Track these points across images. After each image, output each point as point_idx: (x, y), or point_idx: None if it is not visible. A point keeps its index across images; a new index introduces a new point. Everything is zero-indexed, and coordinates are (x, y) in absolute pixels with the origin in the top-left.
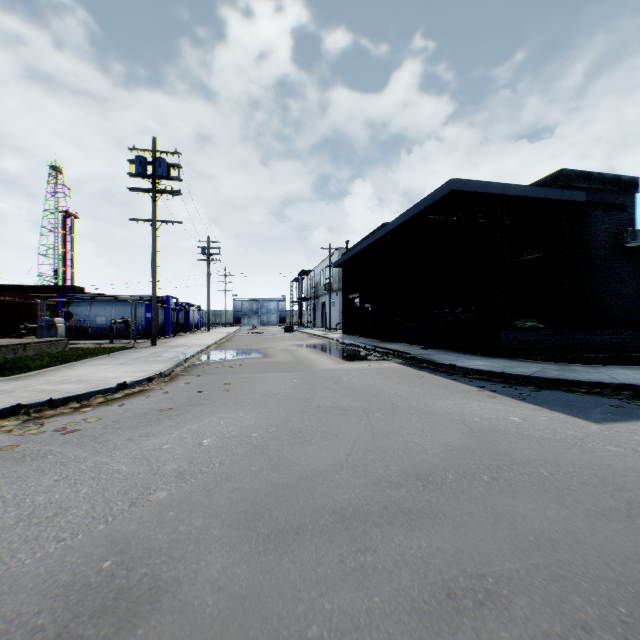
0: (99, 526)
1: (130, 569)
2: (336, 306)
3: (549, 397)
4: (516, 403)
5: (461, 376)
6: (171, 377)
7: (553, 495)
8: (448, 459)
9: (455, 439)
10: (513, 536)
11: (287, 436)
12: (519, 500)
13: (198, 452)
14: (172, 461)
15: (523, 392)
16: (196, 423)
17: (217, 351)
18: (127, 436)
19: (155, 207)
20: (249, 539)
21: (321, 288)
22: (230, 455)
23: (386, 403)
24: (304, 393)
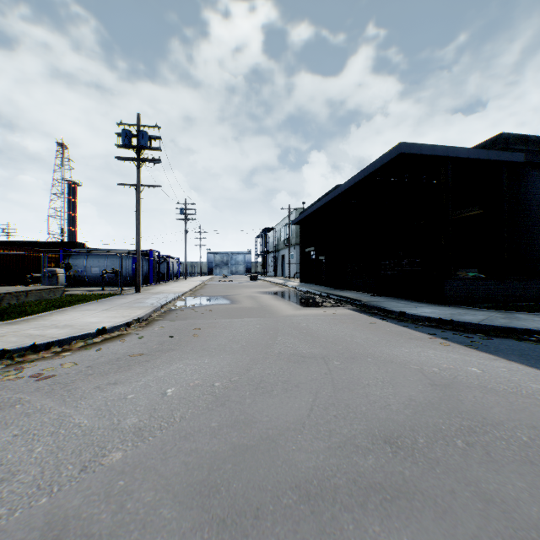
0: (41, 499)
1: None
2: (294, 258)
3: (501, 345)
4: (470, 352)
5: (411, 323)
6: (148, 322)
7: None
8: (414, 417)
9: (417, 392)
10: (511, 531)
11: (249, 386)
12: (504, 475)
13: (161, 403)
14: (134, 414)
15: (474, 340)
16: (163, 370)
17: (191, 297)
18: (96, 383)
19: (139, 173)
20: (201, 524)
21: (281, 243)
22: (191, 407)
23: (344, 350)
24: (266, 339)
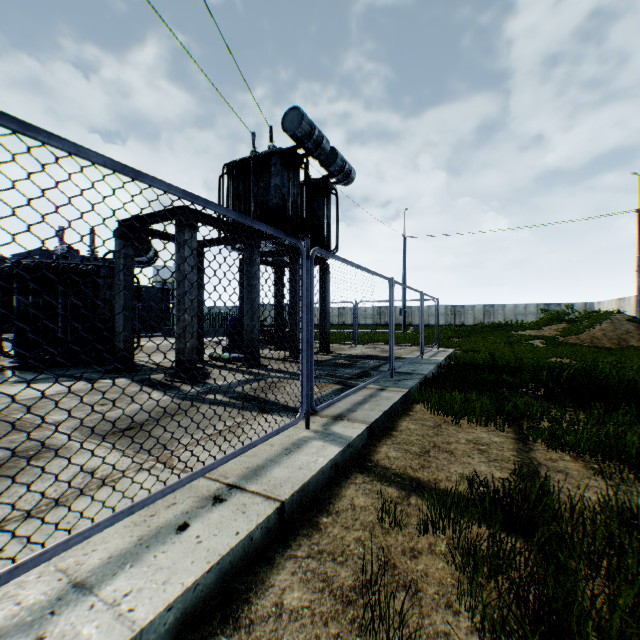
0: None
1: None
2: None
3: None
4: None
5: None
6: None
7: None
8: None
9: None
10: None
11: None
12: None
13: None
14: None
15: None
16: None
17: None
18: None
19: None
20: None
21: None
22: None
23: None
24: None
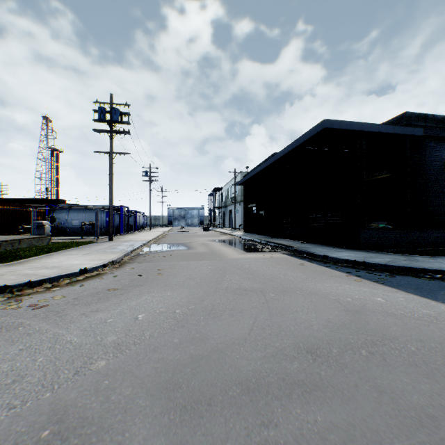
0: (46, 394)
1: (64, 440)
2: (239, 213)
3: (402, 281)
4: (377, 286)
5: (332, 264)
6: (120, 264)
7: (423, 369)
8: (330, 334)
9: (334, 316)
10: (396, 411)
11: (203, 312)
12: (395, 374)
13: (134, 325)
14: (113, 333)
15: (381, 277)
16: (135, 301)
17: (155, 244)
18: (82, 311)
19: (112, 143)
20: (168, 410)
21: (229, 200)
22: (158, 328)
23: (278, 285)
24: (216, 277)
